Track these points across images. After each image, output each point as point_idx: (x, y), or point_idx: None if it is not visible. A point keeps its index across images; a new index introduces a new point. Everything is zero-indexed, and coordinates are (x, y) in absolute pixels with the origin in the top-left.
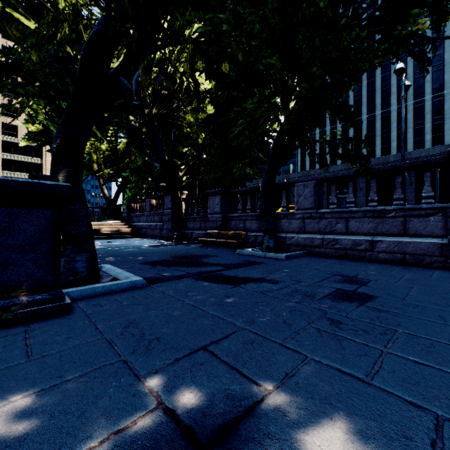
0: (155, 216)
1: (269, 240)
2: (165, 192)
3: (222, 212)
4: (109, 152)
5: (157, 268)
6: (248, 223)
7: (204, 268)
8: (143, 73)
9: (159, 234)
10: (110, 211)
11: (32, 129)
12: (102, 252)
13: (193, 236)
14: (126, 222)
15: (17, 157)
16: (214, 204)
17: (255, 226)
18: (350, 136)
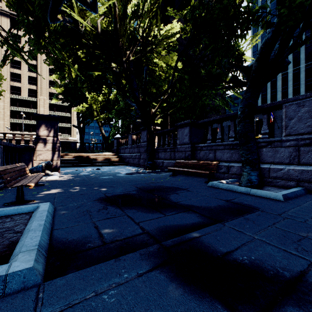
0: (135, 148)
1: (251, 172)
2: (142, 128)
3: (191, 143)
4: (104, 102)
5: (106, 211)
6: (219, 152)
7: (170, 216)
8: (120, 23)
9: (137, 163)
10: (105, 146)
11: (59, 91)
12: (79, 180)
13: (164, 165)
14: (116, 153)
15: (57, 113)
16: (183, 135)
17: (227, 155)
18: (301, 78)
